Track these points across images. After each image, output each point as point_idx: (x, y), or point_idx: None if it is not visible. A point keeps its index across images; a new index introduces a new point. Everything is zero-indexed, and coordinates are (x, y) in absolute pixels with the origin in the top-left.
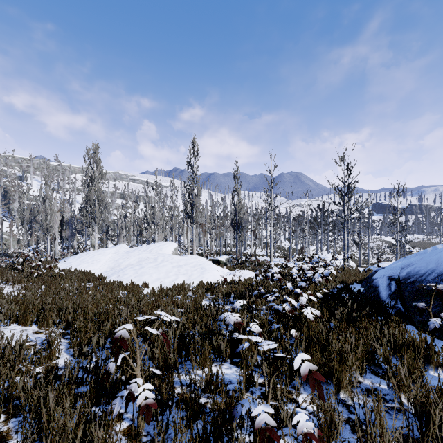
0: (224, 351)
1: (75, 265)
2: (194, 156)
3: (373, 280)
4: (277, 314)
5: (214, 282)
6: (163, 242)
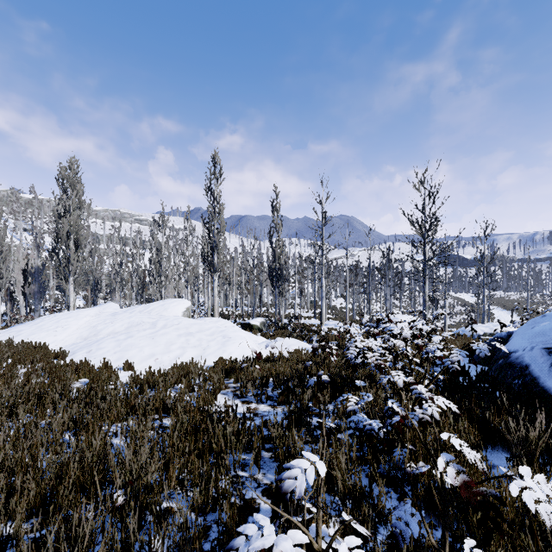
0: None
1: (27, 334)
2: (215, 176)
3: (509, 354)
4: (372, 442)
5: (241, 358)
6: (170, 299)
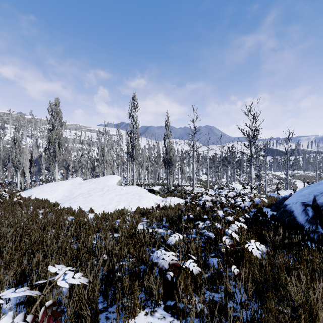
0: (157, 296)
1: (36, 194)
2: (134, 108)
3: (286, 206)
4: (208, 241)
5: (149, 207)
6: (109, 176)
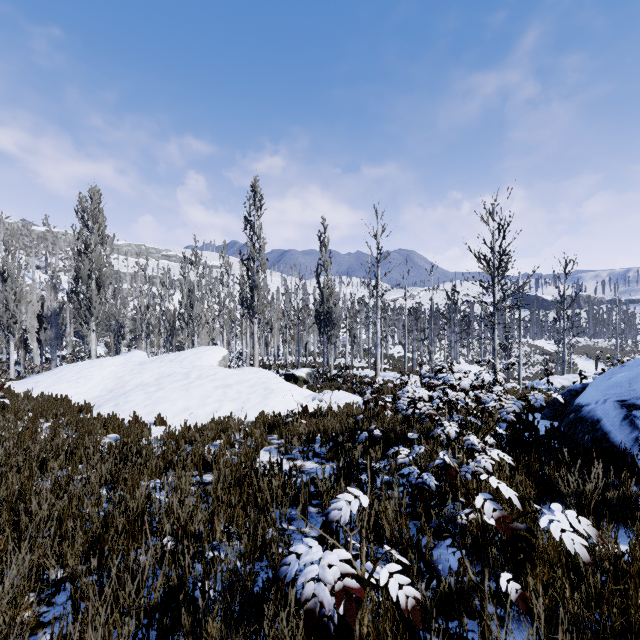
0: None
1: (46, 386)
2: (255, 207)
3: (580, 408)
4: (423, 495)
5: (285, 412)
6: (204, 347)
